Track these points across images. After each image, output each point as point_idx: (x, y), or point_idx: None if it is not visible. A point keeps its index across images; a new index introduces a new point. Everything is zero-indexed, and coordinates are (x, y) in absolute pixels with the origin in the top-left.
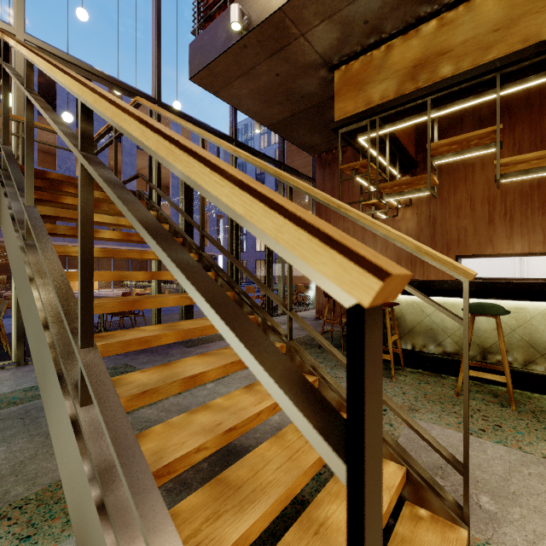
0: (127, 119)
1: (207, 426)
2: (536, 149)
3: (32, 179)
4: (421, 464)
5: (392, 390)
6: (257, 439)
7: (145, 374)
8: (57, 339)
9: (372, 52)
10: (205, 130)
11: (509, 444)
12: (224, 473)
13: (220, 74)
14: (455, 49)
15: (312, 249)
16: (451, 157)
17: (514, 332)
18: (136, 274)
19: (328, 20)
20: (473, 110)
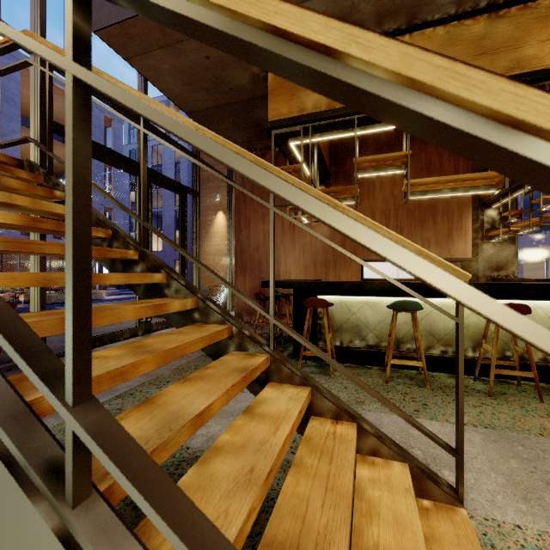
0: (290, 11)
1: (239, 477)
2: (417, 176)
3: None
4: None
5: (334, 386)
6: None
7: (129, 423)
8: None
9: None
10: (107, 100)
11: (439, 419)
12: (268, 533)
13: (138, 37)
14: None
15: None
16: (372, 173)
17: (419, 323)
18: None
19: None
20: (374, 136)
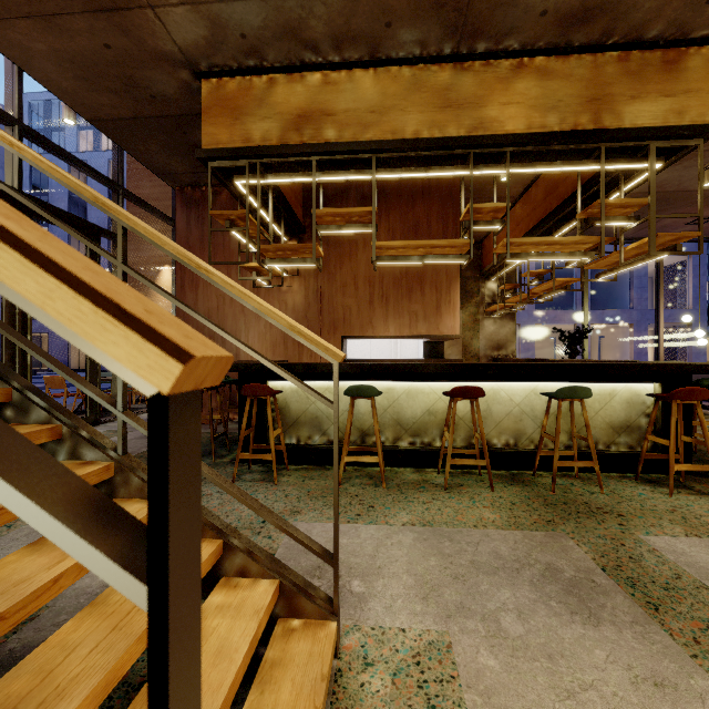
0: None
1: None
2: (405, 238)
3: None
4: (300, 571)
5: (273, 495)
6: (60, 625)
7: None
8: None
9: (252, 77)
10: None
11: (379, 522)
12: None
13: None
14: (339, 115)
15: (99, 325)
16: (336, 229)
17: (387, 412)
18: None
19: (192, 6)
20: (357, 185)
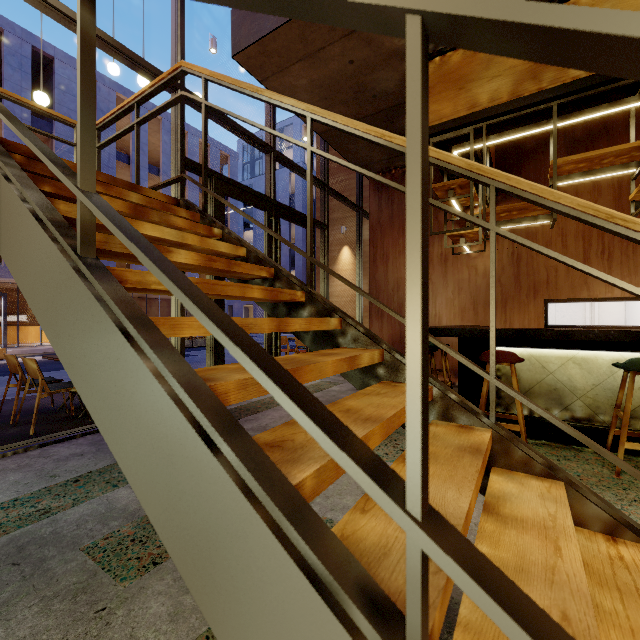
0: None
1: None
2: (638, 178)
3: (91, 140)
4: None
5: None
6: None
7: (379, 520)
8: (254, 474)
9: None
10: (238, 132)
11: None
12: None
13: (276, 53)
14: None
15: None
16: (579, 178)
17: None
18: (260, 322)
19: None
20: (565, 130)
